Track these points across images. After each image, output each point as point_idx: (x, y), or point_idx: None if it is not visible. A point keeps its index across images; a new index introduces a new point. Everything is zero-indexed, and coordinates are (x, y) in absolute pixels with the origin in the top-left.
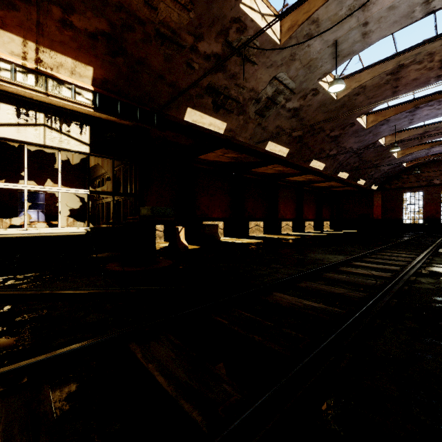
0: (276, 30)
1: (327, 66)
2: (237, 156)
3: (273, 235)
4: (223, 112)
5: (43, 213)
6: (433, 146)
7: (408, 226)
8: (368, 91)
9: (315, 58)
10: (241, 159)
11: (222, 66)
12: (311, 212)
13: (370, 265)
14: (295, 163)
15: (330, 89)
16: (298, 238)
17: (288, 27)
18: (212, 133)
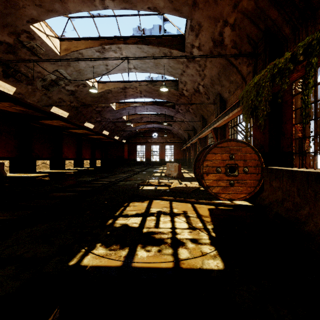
0: (57, 46)
1: (90, 75)
2: (25, 110)
3: (58, 170)
4: (13, 80)
5: None
6: (147, 124)
7: (139, 162)
8: (113, 93)
9: (83, 69)
10: (29, 112)
11: (13, 51)
12: (88, 154)
13: (106, 180)
14: (74, 122)
15: (90, 90)
16: (76, 171)
17: (65, 48)
18: (1, 92)
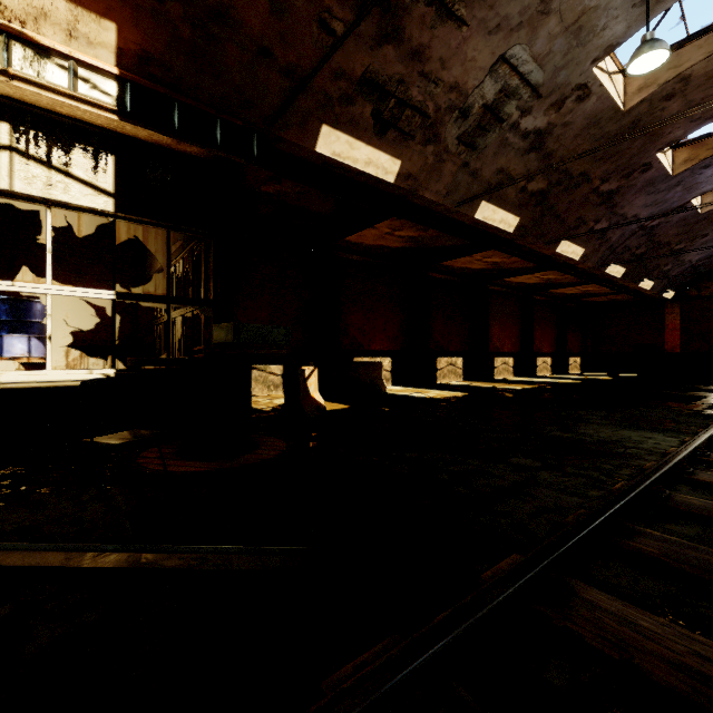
0: None
1: (617, 28)
2: (419, 235)
3: (481, 383)
4: (394, 138)
5: (40, 340)
6: None
7: None
8: (693, 89)
9: (594, 7)
10: (425, 242)
11: (393, 29)
12: (547, 340)
13: None
14: (529, 246)
15: (632, 66)
16: (531, 389)
17: None
18: (372, 183)
